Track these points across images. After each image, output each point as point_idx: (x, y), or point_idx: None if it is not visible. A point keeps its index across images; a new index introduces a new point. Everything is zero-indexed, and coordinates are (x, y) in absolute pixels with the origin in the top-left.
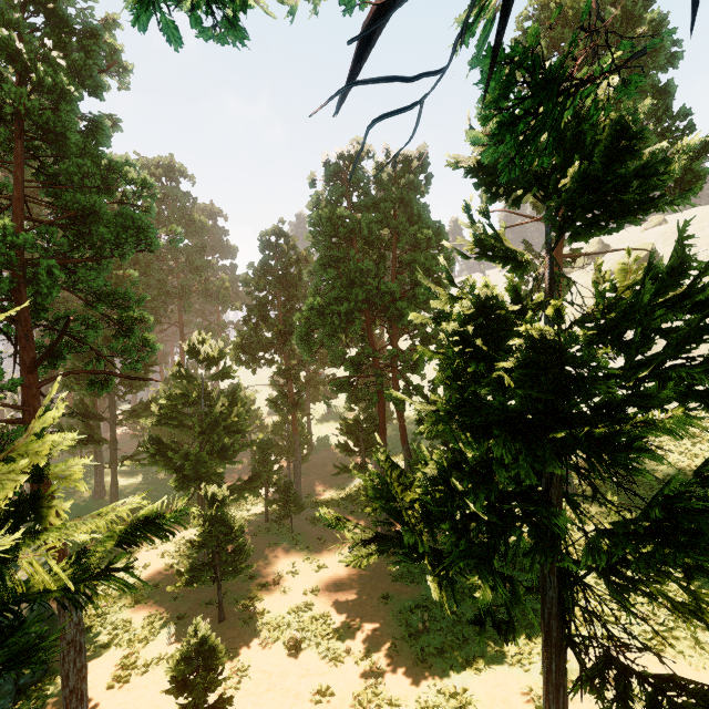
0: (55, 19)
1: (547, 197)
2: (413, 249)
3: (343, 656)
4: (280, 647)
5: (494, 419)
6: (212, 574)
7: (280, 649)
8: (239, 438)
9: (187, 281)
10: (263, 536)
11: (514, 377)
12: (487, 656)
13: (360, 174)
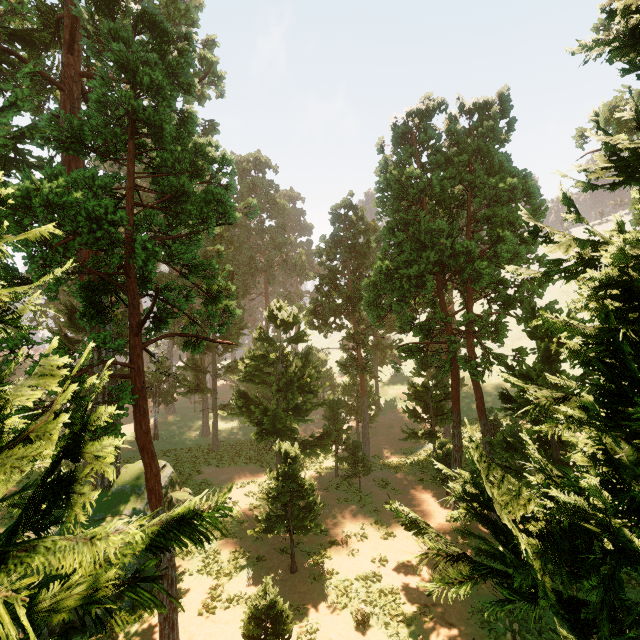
0: (157, 31)
1: None
2: (492, 204)
3: None
4: (348, 616)
5: None
6: (284, 527)
7: (348, 619)
8: (311, 397)
9: (271, 257)
10: (333, 491)
11: None
12: None
13: (431, 130)
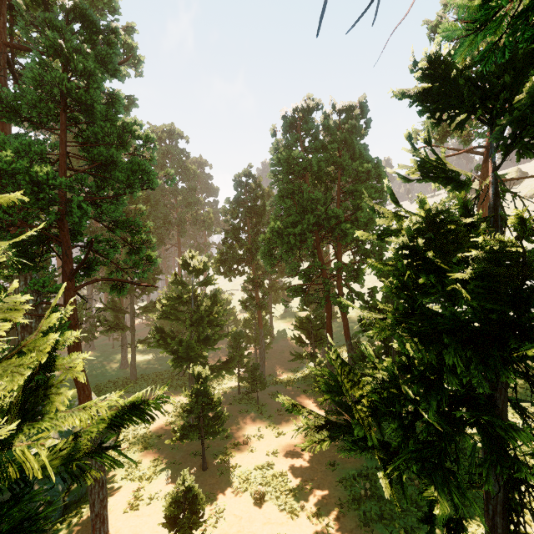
0: (88, 23)
1: (492, 119)
2: (355, 181)
3: (298, 511)
4: (248, 496)
5: (444, 328)
6: (197, 434)
7: (248, 498)
8: (219, 330)
9: (183, 214)
10: (236, 405)
11: (469, 288)
12: (424, 528)
13: (311, 123)
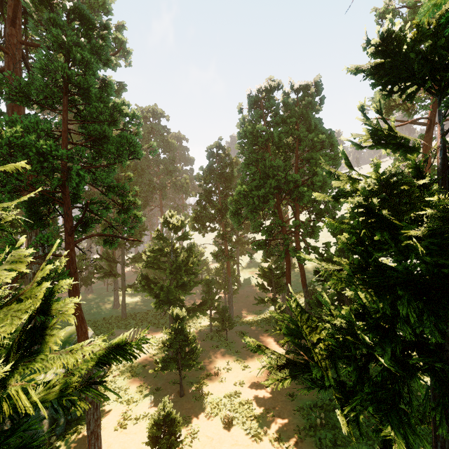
0: (85, 21)
1: (440, 89)
2: (311, 150)
3: (261, 435)
4: (218, 421)
5: (397, 280)
6: (175, 365)
7: (218, 422)
8: (194, 277)
9: (164, 180)
10: (208, 341)
11: (423, 244)
12: None
13: (272, 101)
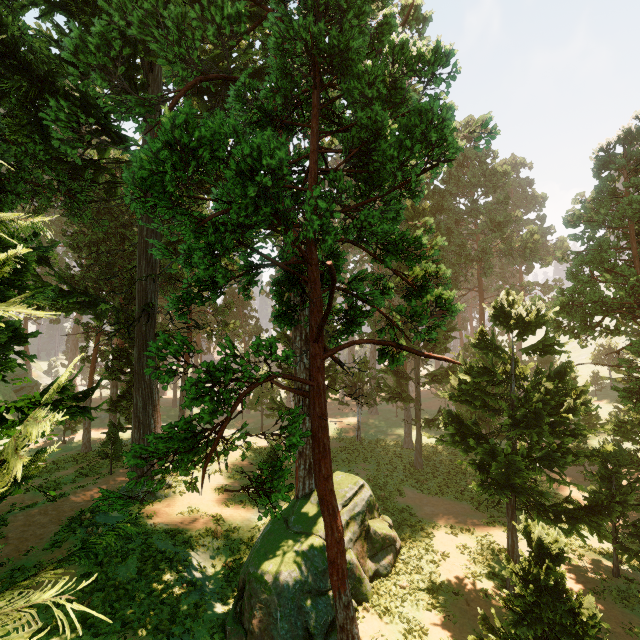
0: None
1: None
2: None
3: None
4: None
5: None
6: None
7: None
8: (570, 441)
9: (487, 242)
10: (612, 603)
11: None
12: None
13: None
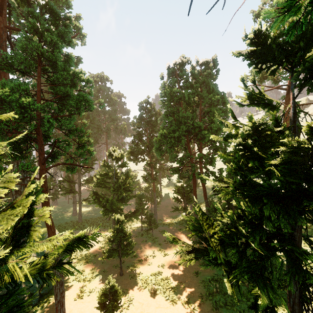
0: (53, 14)
1: (292, 68)
2: (210, 106)
3: (176, 300)
4: (147, 291)
5: (263, 193)
6: (117, 254)
7: (147, 292)
8: (130, 193)
9: (109, 125)
10: (140, 237)
11: (279, 169)
12: (251, 311)
13: (184, 72)
